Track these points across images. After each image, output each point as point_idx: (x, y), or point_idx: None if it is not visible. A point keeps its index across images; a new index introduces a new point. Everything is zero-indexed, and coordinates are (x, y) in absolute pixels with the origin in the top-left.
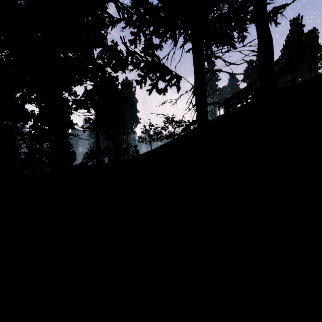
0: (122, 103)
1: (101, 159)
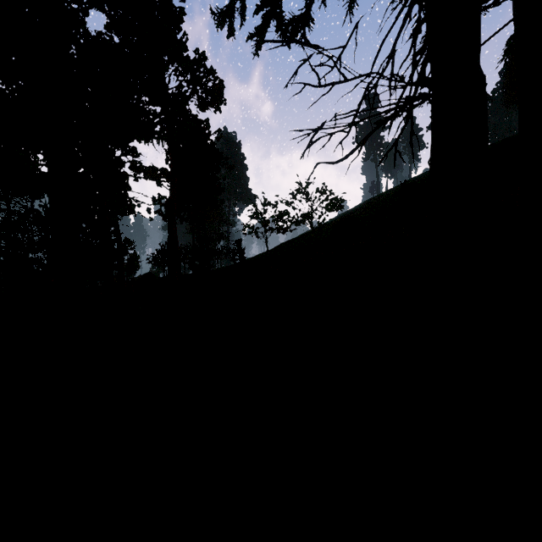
0: (216, 167)
1: (180, 267)
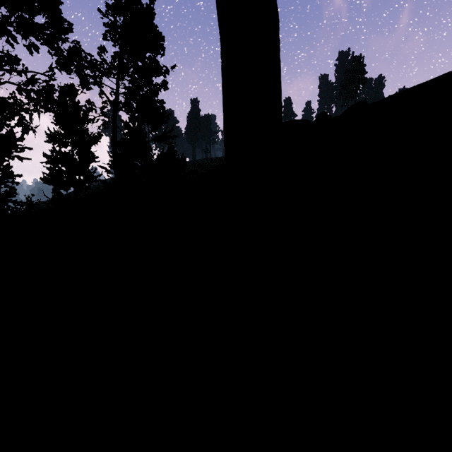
0: None
1: None
